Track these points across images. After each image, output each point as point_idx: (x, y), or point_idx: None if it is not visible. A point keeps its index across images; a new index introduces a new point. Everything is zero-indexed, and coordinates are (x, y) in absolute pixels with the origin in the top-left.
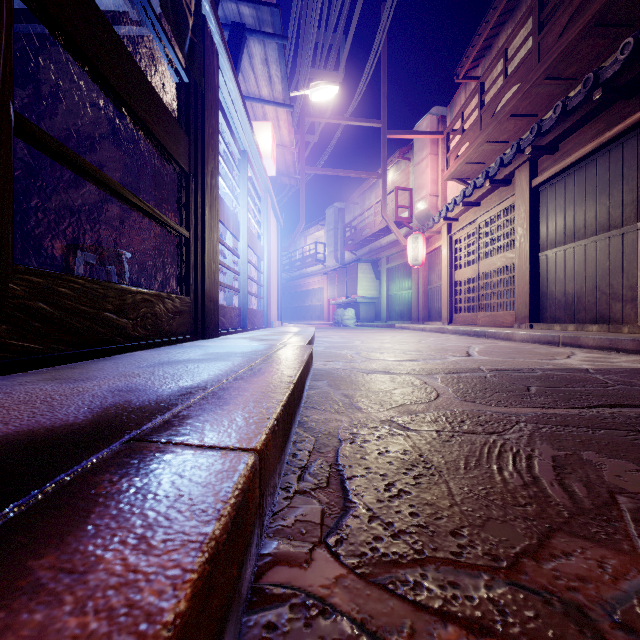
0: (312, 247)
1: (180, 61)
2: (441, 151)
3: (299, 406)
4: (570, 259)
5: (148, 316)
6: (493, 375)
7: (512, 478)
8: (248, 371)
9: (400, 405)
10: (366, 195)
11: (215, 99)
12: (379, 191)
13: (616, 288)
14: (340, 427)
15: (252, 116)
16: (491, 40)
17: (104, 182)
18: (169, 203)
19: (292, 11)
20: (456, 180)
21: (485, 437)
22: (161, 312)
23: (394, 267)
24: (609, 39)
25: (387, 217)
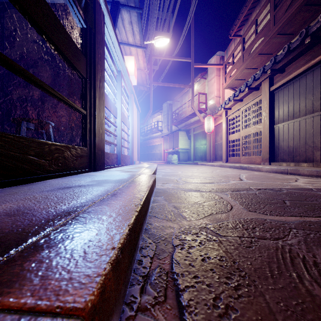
0: (156, 123)
1: (81, 14)
2: (221, 74)
3: (145, 217)
4: (291, 128)
5: (59, 158)
6: (259, 192)
7: (314, 289)
8: (112, 195)
9: (210, 214)
10: (183, 97)
11: (102, 39)
12: (190, 95)
13: (317, 143)
14: (173, 233)
15: (124, 53)
16: (248, 16)
17: (28, 77)
18: (75, 95)
19: (145, 0)
20: (229, 88)
21: (274, 243)
22: (68, 156)
23: (197, 133)
24: (312, 12)
25: (194, 108)
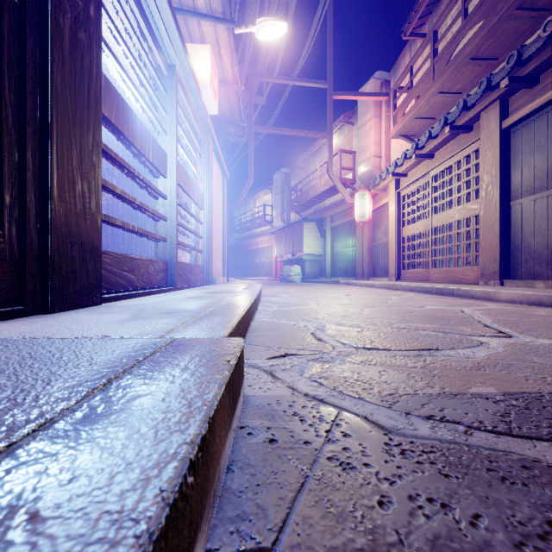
0: (261, 210)
1: None
2: (384, 114)
3: None
4: None
5: None
6: None
7: None
8: None
9: None
10: (311, 160)
11: None
12: (323, 156)
13: None
14: None
15: (188, 40)
16: None
17: None
18: None
19: None
20: (402, 137)
21: None
22: None
23: (338, 226)
24: None
25: (333, 176)
